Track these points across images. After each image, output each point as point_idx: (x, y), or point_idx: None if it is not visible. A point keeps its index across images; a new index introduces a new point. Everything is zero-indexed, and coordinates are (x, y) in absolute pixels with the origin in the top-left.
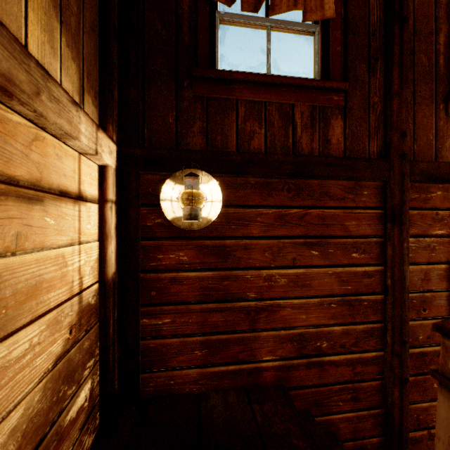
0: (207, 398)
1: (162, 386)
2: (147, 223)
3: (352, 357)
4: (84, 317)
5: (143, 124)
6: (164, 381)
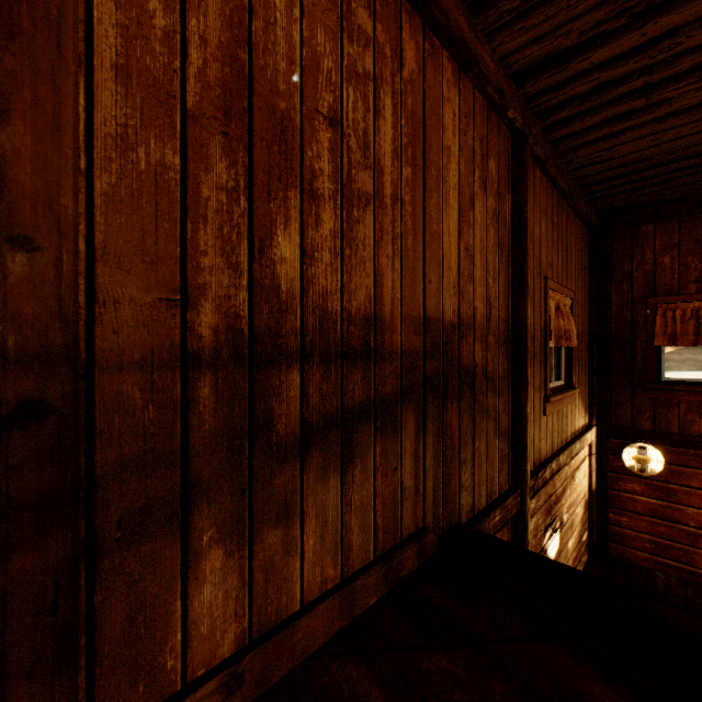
0: (653, 572)
1: (622, 554)
2: (612, 464)
3: None
4: (585, 505)
5: (610, 411)
6: (623, 552)
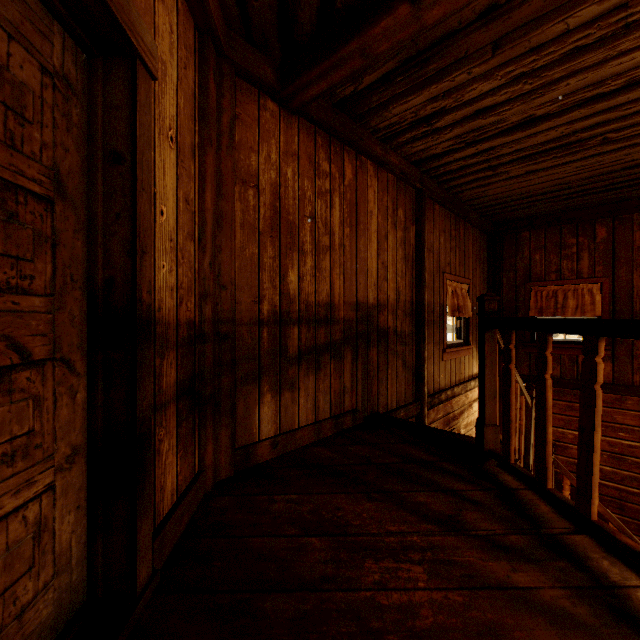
0: None
1: None
2: None
3: (618, 486)
4: None
5: None
6: None
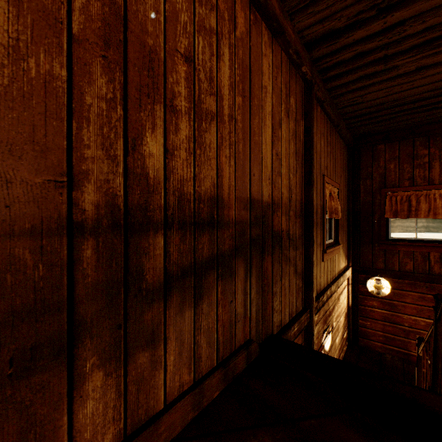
0: (384, 354)
1: (366, 344)
2: (361, 290)
3: None
4: (345, 315)
5: (359, 258)
6: (367, 343)
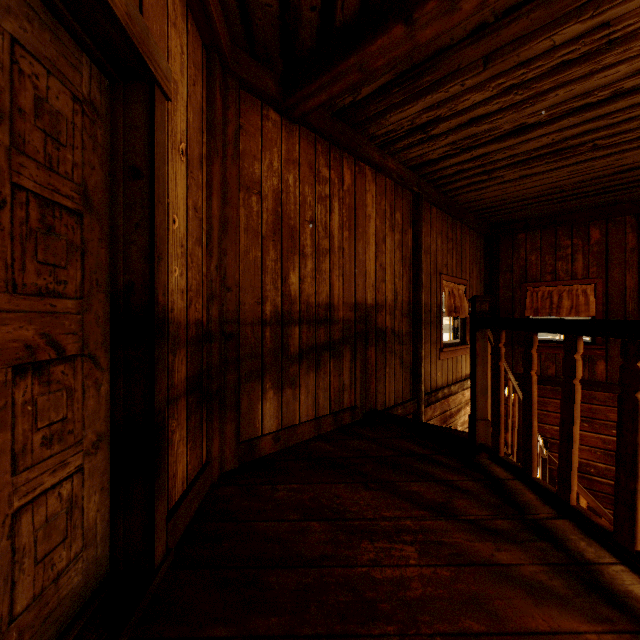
0: None
1: None
2: None
3: (612, 483)
4: None
5: None
6: None
